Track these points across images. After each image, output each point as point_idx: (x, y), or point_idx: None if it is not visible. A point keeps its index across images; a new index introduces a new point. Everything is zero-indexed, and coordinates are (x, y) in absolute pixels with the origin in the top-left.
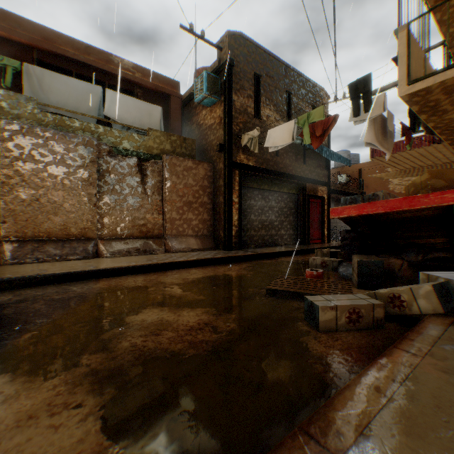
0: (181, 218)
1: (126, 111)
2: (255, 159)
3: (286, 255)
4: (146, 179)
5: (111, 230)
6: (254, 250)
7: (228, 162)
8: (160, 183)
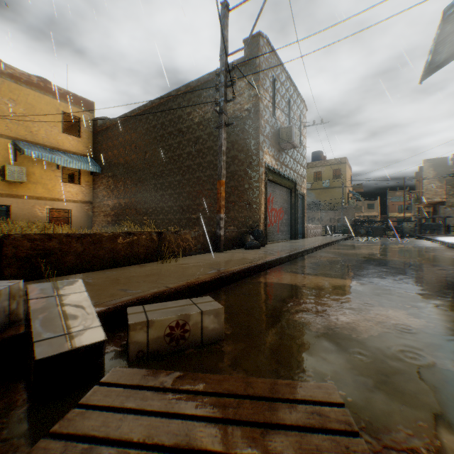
0: None
1: None
2: None
3: None
4: None
5: None
6: None
7: None
8: None
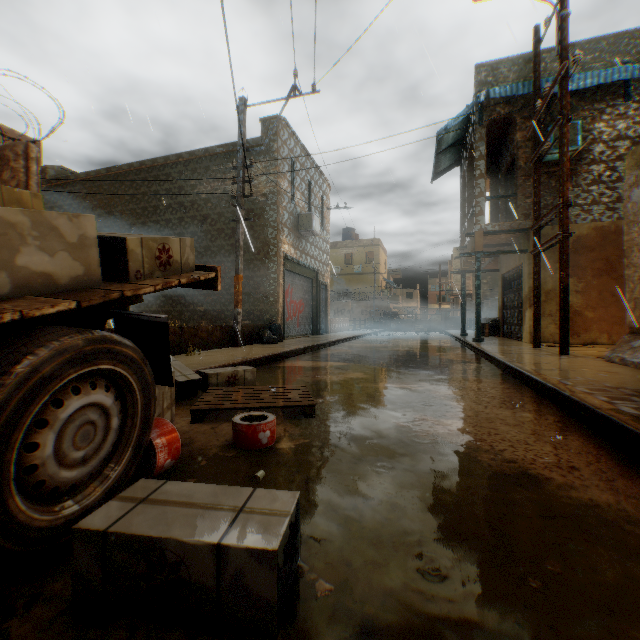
0: None
1: None
2: None
3: None
4: None
5: None
6: None
7: None
8: None
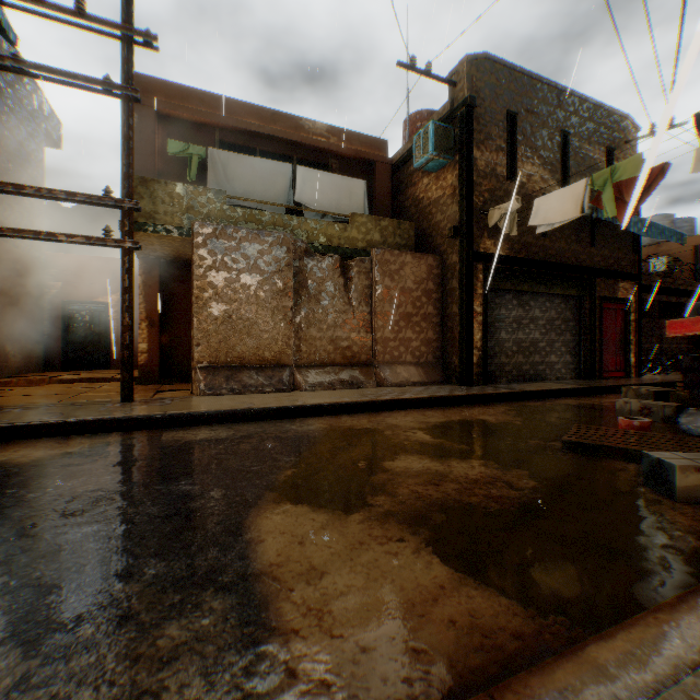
0: (397, 337)
1: (321, 193)
2: (509, 246)
3: (564, 395)
4: (350, 285)
5: (309, 354)
6: (508, 387)
7: (466, 253)
8: (368, 289)
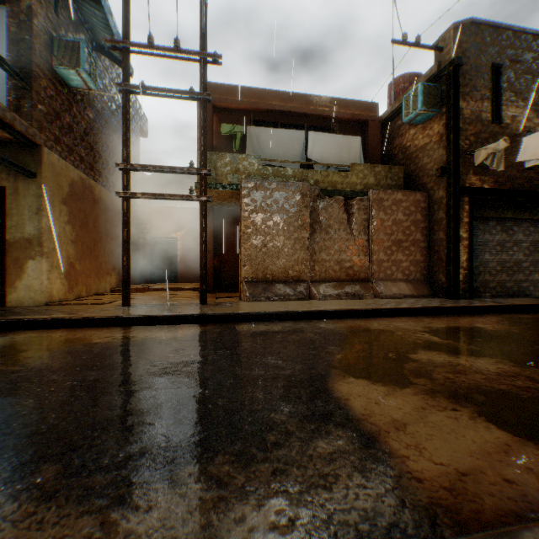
0: (389, 259)
1: (326, 150)
2: (492, 179)
3: None
4: (352, 219)
5: (320, 272)
6: (493, 301)
7: (452, 189)
8: (366, 221)
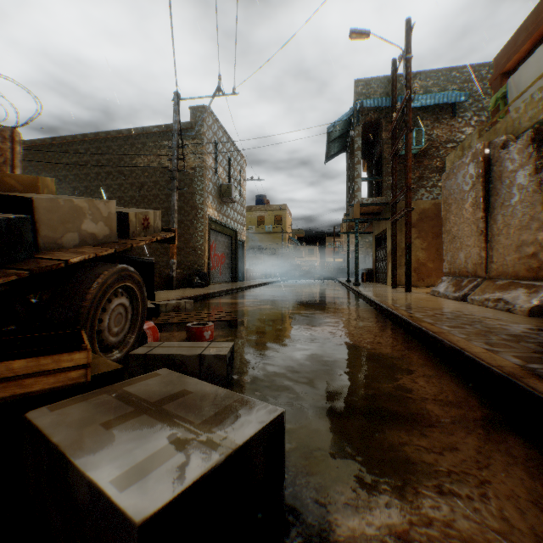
0: None
1: None
2: None
3: None
4: (542, 160)
5: (497, 265)
6: None
7: None
8: None
